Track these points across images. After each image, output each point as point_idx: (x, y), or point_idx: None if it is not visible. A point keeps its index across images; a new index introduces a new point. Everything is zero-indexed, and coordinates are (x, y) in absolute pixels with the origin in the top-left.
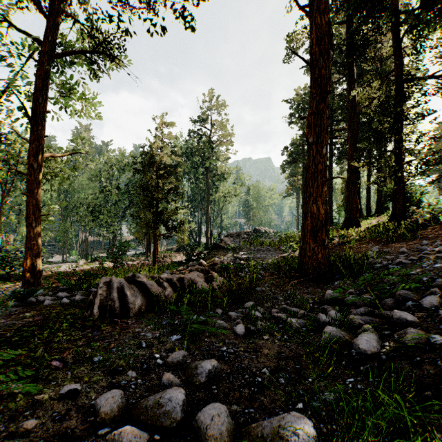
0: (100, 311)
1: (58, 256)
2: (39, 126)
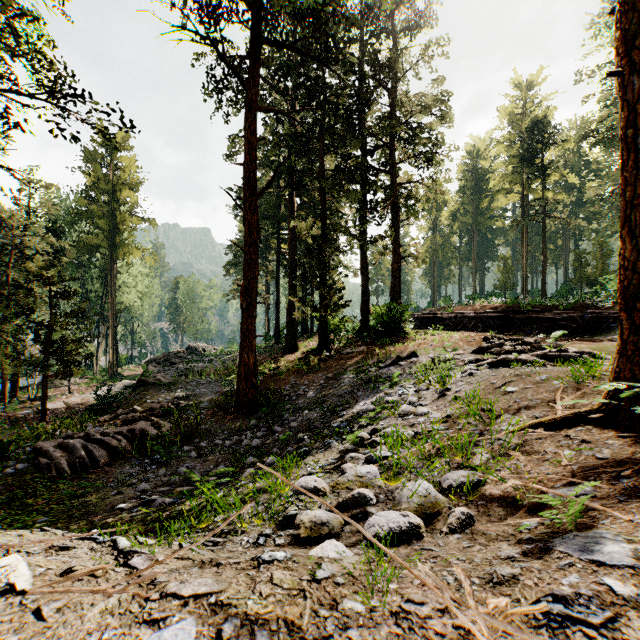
0: (70, 468)
1: None
2: None
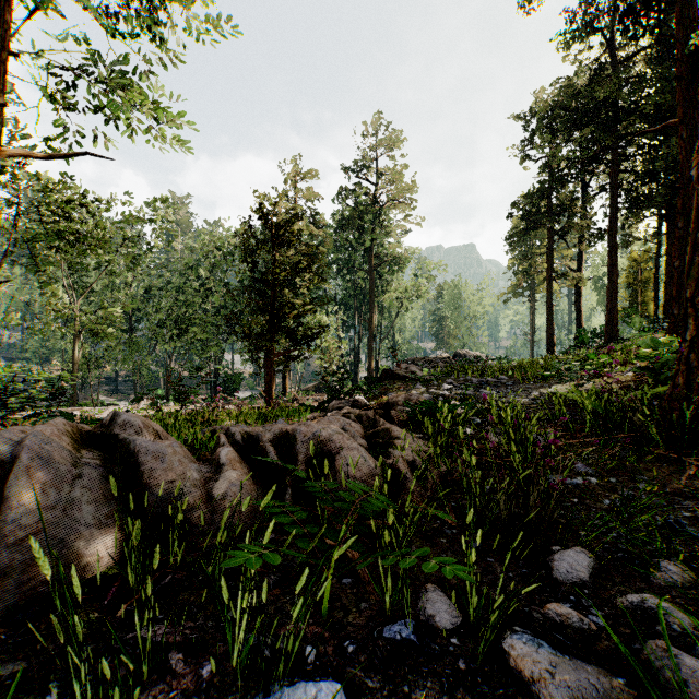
0: None
1: None
2: None
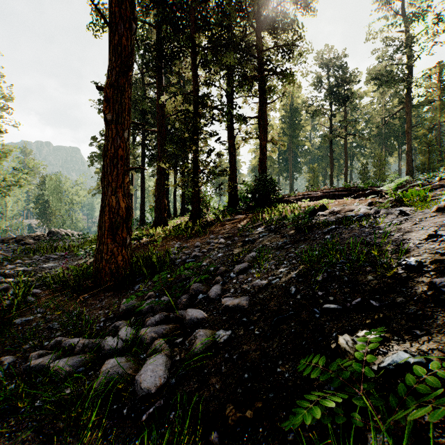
0: None
1: None
2: None
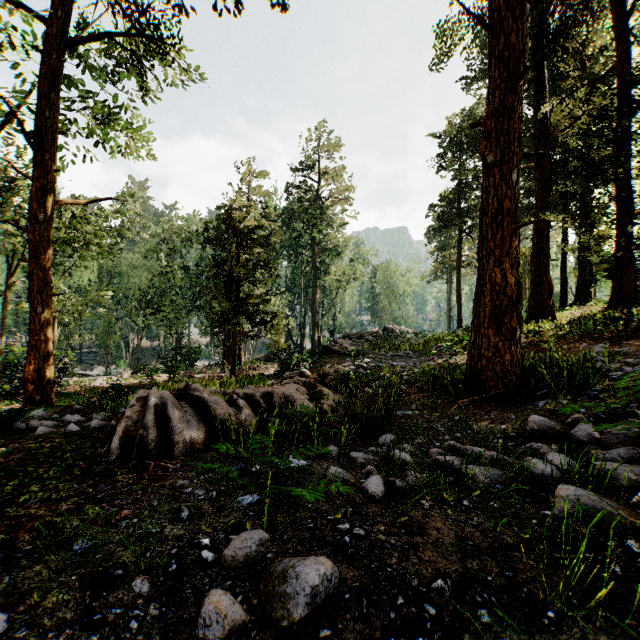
0: (123, 445)
1: (100, 368)
2: (49, 154)
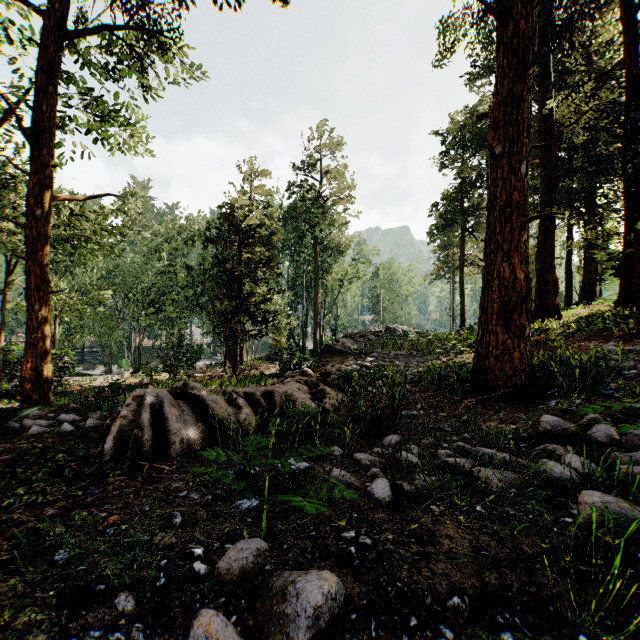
0: (117, 446)
1: (102, 367)
2: (46, 149)
